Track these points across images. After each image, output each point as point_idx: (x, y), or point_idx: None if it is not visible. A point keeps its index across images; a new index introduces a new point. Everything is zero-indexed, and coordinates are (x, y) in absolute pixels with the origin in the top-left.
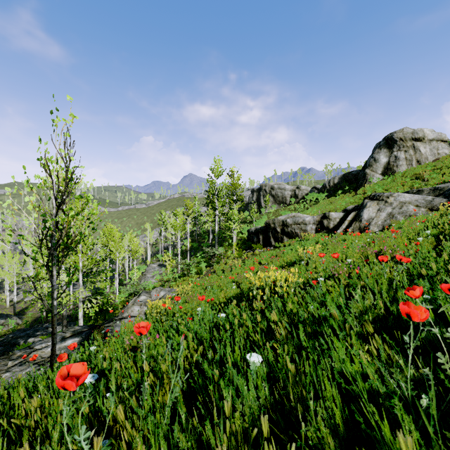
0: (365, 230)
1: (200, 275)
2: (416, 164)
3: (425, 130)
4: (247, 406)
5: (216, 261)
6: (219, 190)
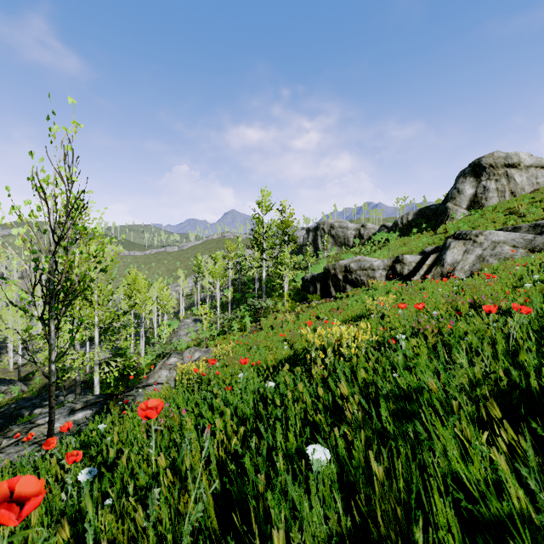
0: (448, 276)
1: (244, 333)
2: (510, 196)
3: (521, 154)
4: (309, 532)
5: (264, 316)
6: (267, 228)
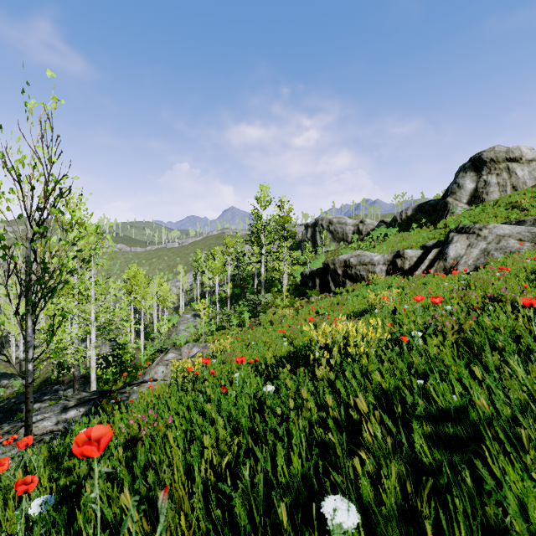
0: (451, 271)
1: (243, 328)
2: (511, 190)
3: (523, 148)
4: None
5: (263, 311)
6: (266, 224)
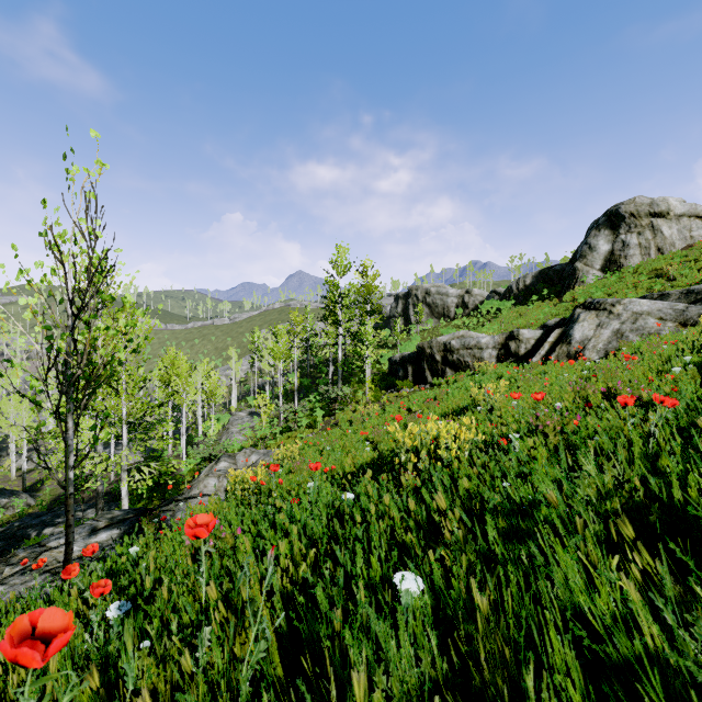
0: (577, 357)
1: (314, 430)
2: (656, 253)
3: (671, 200)
4: (397, 678)
5: (340, 408)
6: (344, 295)
